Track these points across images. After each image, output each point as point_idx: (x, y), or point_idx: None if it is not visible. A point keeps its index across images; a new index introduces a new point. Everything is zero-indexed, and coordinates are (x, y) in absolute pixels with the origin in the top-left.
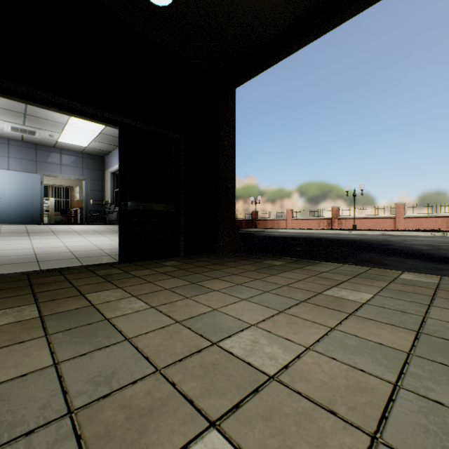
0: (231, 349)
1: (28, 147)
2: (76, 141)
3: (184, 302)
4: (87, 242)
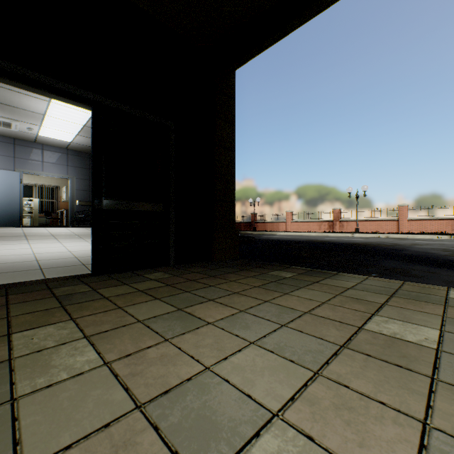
0: None
1: (5, 142)
2: (59, 135)
3: (159, 349)
4: (61, 248)
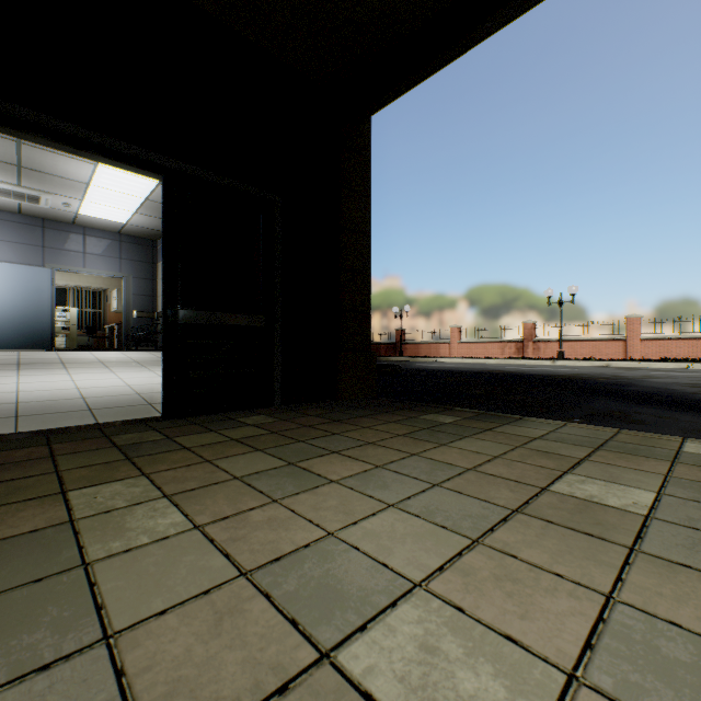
0: (370, 679)
1: (30, 224)
2: (109, 213)
3: (266, 512)
4: (116, 380)
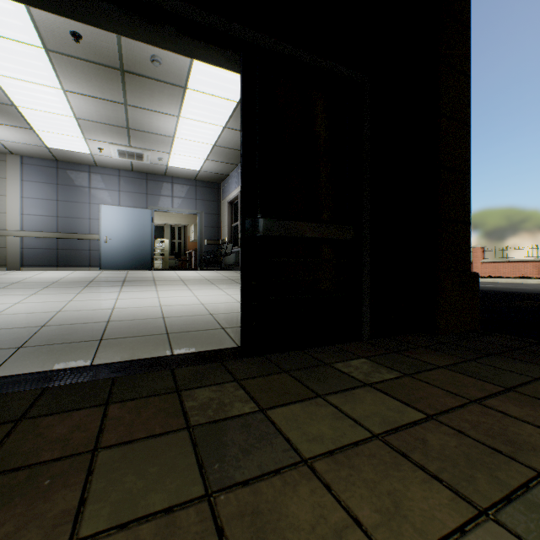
0: None
1: (138, 178)
2: (187, 163)
3: None
4: (192, 298)
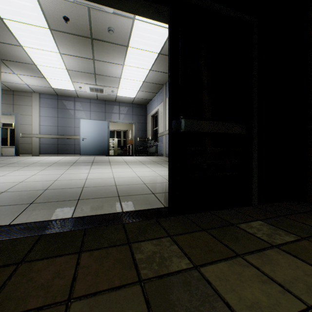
0: None
1: (100, 103)
2: (128, 93)
3: None
4: (132, 173)
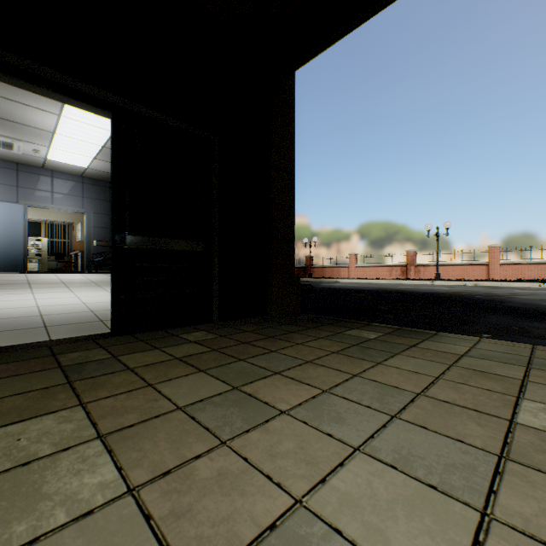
0: None
1: (6, 167)
2: (72, 159)
3: (214, 461)
4: (74, 299)
